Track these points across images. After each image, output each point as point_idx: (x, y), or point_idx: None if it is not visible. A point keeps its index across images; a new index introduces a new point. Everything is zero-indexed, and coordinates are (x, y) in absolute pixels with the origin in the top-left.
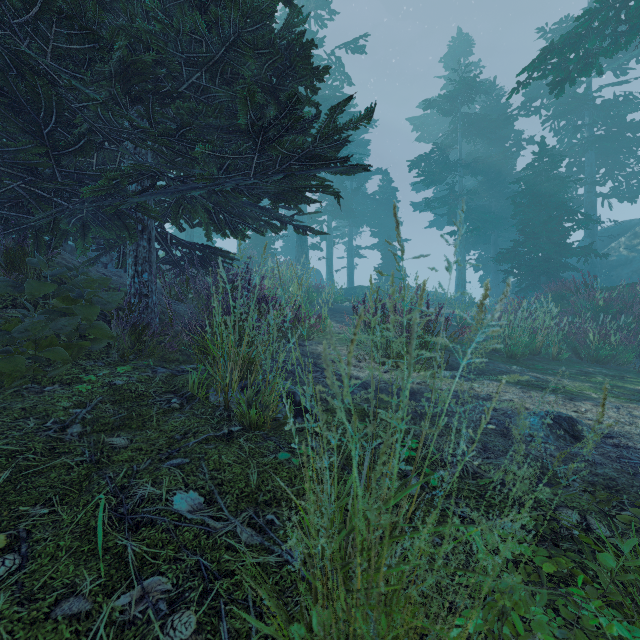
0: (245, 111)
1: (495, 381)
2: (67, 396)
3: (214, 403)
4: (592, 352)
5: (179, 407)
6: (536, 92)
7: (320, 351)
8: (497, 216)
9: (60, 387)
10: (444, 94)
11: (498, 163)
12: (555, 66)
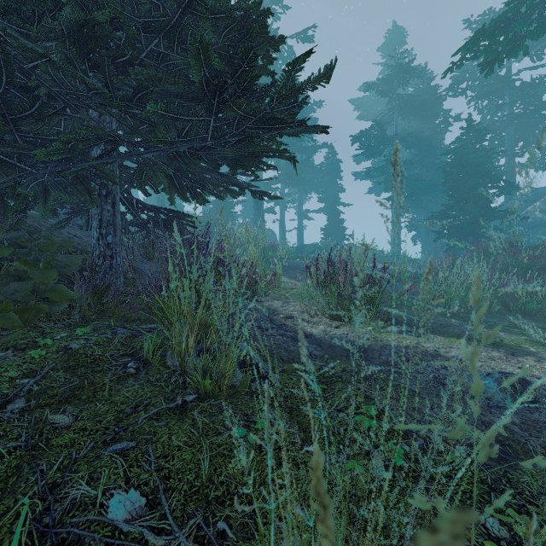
0: (198, 67)
1: (438, 335)
2: (17, 364)
3: (170, 367)
4: (520, 305)
5: (135, 372)
6: (462, 76)
7: (275, 307)
8: (428, 184)
9: (13, 353)
10: (382, 77)
11: (429, 137)
12: (486, 48)
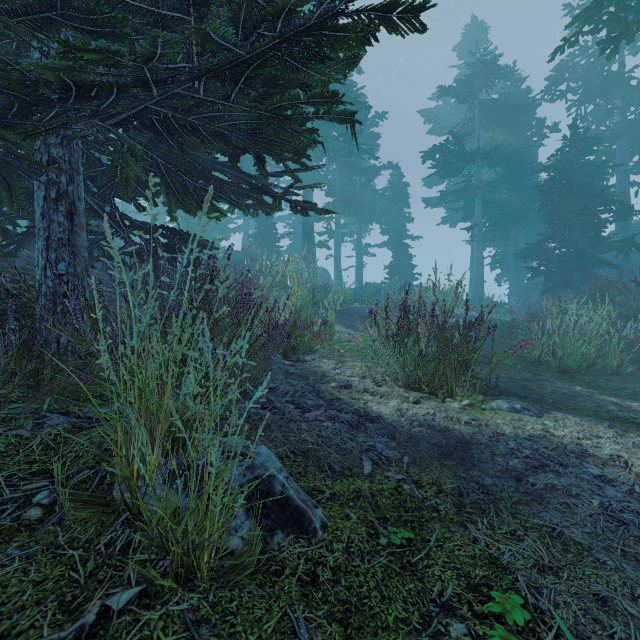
0: None
1: (567, 414)
2: None
3: (116, 502)
4: None
5: (39, 517)
6: (561, 75)
7: (325, 370)
8: (517, 210)
9: None
10: (460, 79)
11: (520, 152)
12: (611, 17)
